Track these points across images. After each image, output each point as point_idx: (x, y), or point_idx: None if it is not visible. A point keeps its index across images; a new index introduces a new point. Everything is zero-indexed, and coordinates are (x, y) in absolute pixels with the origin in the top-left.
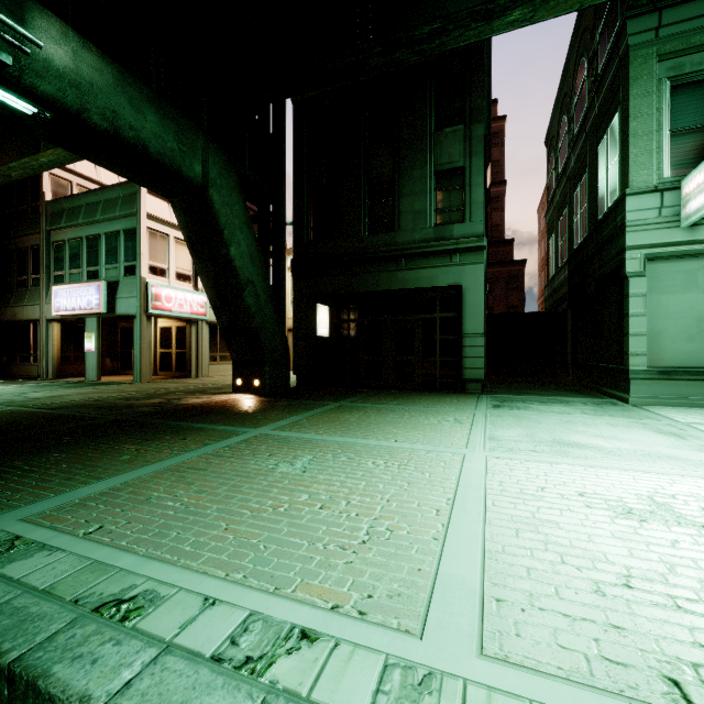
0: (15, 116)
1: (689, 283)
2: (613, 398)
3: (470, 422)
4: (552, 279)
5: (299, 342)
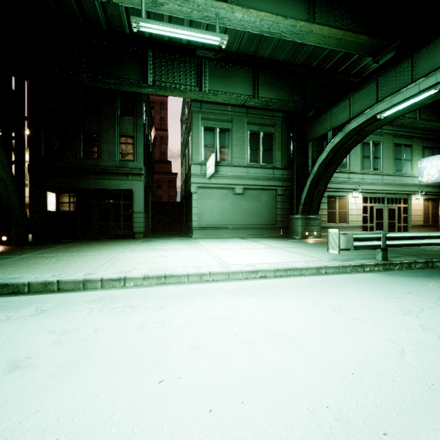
0: None
1: (210, 197)
2: (191, 237)
3: (128, 247)
4: (182, 187)
5: (35, 214)
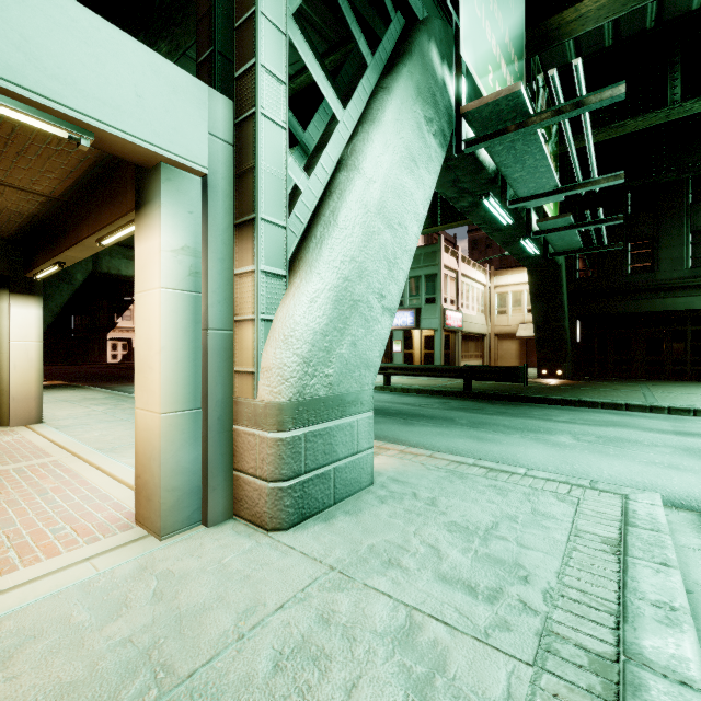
0: (520, 254)
1: None
2: None
3: None
4: None
5: None
